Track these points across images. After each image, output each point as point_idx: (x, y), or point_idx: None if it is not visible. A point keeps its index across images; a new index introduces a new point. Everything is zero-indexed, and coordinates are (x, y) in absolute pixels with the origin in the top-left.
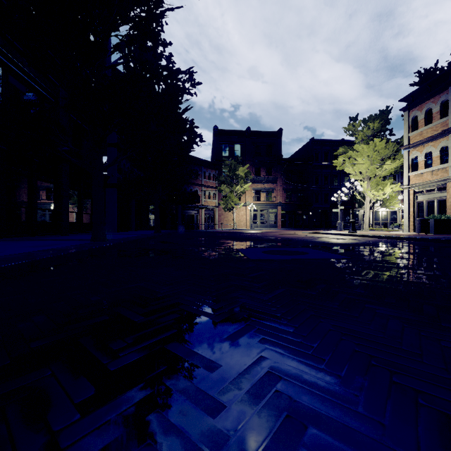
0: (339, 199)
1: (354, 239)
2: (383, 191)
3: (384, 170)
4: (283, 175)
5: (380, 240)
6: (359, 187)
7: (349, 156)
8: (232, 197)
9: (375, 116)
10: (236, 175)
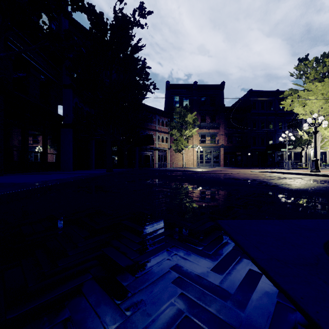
0: (287, 138)
1: None
2: None
3: None
4: (225, 121)
5: None
6: (326, 121)
7: (296, 97)
8: (181, 140)
9: None
10: (185, 121)
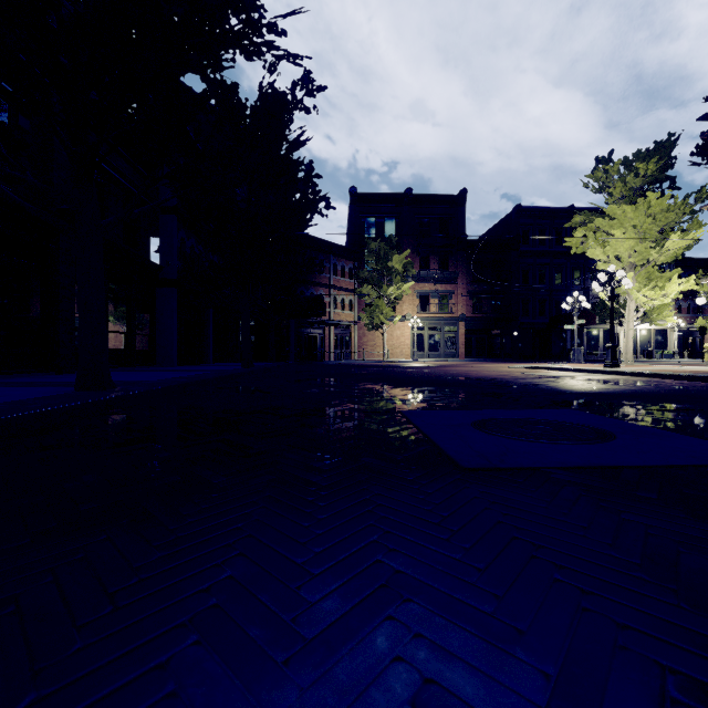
0: (575, 306)
1: (639, 383)
2: (660, 291)
3: (663, 253)
4: (468, 268)
5: (700, 386)
6: (628, 280)
7: (593, 229)
8: (381, 306)
9: (648, 153)
10: (388, 268)
